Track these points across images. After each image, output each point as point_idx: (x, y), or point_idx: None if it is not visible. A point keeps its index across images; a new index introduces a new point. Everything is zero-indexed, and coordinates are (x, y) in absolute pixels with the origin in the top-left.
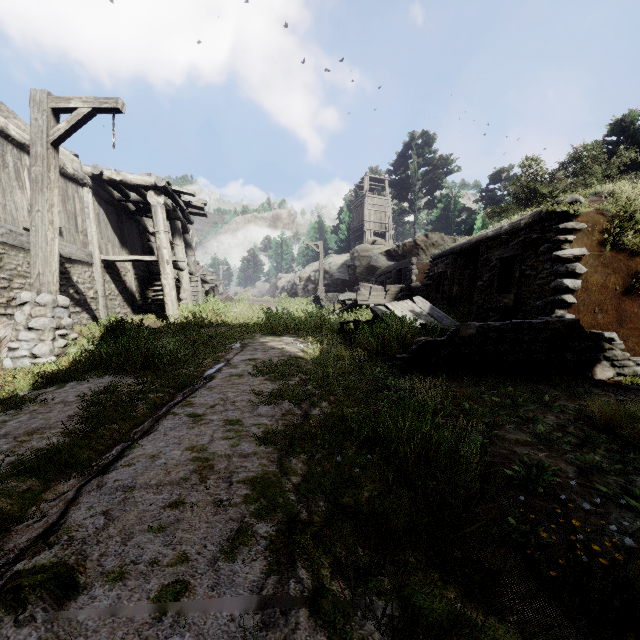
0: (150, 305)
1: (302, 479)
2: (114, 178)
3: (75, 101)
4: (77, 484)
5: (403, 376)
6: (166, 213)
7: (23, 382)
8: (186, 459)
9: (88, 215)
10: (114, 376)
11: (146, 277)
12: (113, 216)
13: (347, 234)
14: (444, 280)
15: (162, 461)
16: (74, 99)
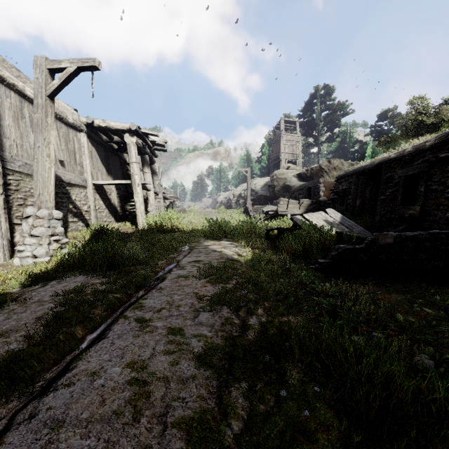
0: (128, 215)
1: (245, 427)
2: (101, 125)
3: (65, 62)
4: (12, 410)
5: (326, 279)
6: (138, 149)
7: (18, 280)
8: (124, 381)
9: (84, 152)
10: (87, 275)
11: (125, 196)
12: (102, 153)
13: (267, 163)
14: (348, 195)
15: (101, 381)
16: (64, 61)
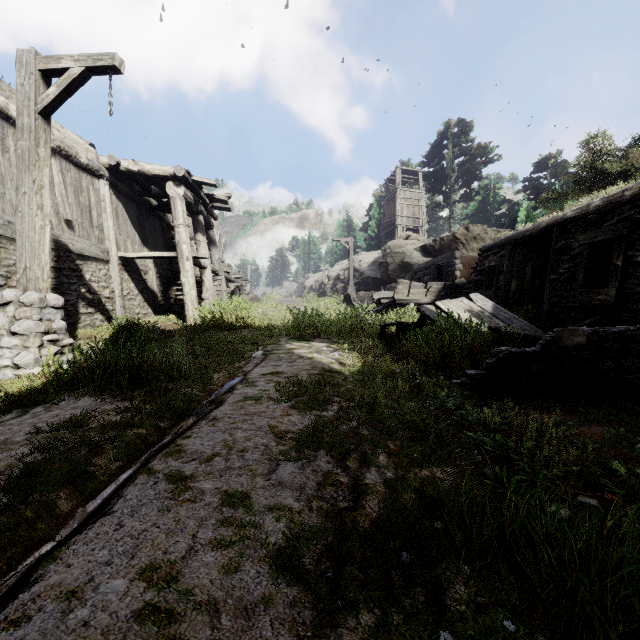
0: (173, 305)
1: None
2: (131, 169)
3: (66, 60)
4: None
5: (481, 402)
6: (187, 206)
7: None
8: (130, 611)
9: (104, 209)
10: (95, 397)
11: (169, 276)
12: (133, 211)
13: (377, 231)
14: (498, 275)
15: (83, 613)
16: (65, 58)
